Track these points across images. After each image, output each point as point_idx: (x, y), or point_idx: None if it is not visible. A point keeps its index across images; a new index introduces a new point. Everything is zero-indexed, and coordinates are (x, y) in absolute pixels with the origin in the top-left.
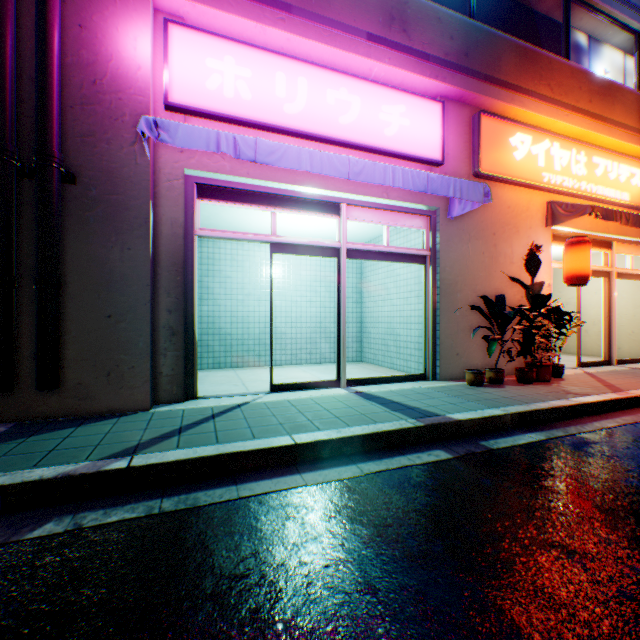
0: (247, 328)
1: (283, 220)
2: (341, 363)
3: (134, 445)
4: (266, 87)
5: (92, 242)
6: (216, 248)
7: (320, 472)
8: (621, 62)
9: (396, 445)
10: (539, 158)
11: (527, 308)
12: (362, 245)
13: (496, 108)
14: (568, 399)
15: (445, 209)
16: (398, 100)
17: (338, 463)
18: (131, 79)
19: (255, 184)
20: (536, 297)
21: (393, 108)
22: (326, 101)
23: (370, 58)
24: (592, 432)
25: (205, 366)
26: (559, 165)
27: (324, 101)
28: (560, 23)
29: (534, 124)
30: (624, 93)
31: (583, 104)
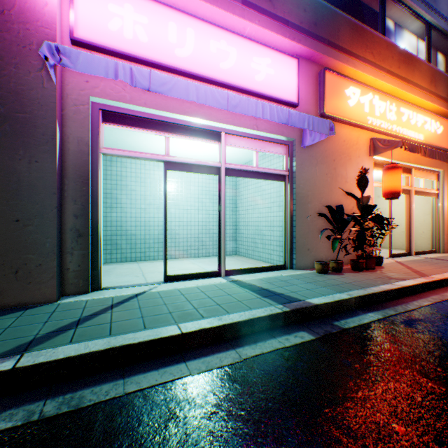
0: (148, 230)
1: (176, 146)
2: (221, 258)
3: (28, 341)
4: (160, 33)
5: (0, 154)
6: (123, 167)
7: (203, 359)
8: (417, 43)
9: (268, 328)
10: (365, 106)
11: (359, 215)
12: (238, 165)
13: (336, 67)
14: (392, 283)
15: (300, 140)
16: (265, 54)
17: (219, 349)
18: (38, 13)
19: (152, 113)
20: (365, 207)
21: (262, 60)
22: (209, 49)
23: (244, 18)
24: (415, 310)
25: (114, 260)
26: (378, 112)
27: (208, 49)
28: (378, 11)
29: (361, 81)
30: (420, 64)
31: (394, 69)
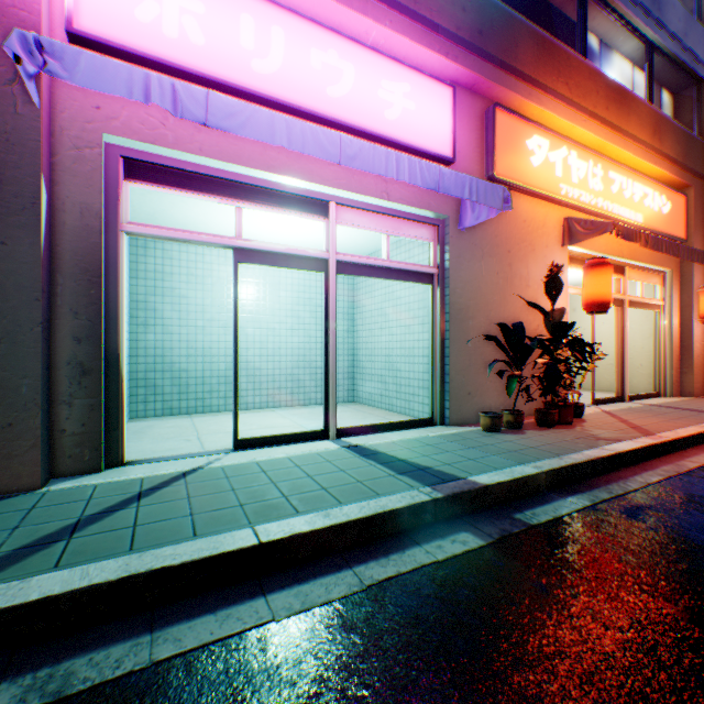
0: (209, 363)
1: (255, 224)
2: (330, 408)
3: None
4: (226, 31)
5: None
6: (167, 258)
7: (297, 589)
8: (632, 74)
9: (407, 528)
10: (557, 167)
11: (548, 338)
12: (356, 257)
13: (512, 103)
14: (602, 447)
15: (456, 218)
16: (401, 76)
17: (325, 568)
18: None
19: (212, 166)
20: (558, 325)
21: (395, 85)
22: (310, 63)
23: (367, 16)
24: (639, 491)
25: (151, 413)
26: (576, 177)
27: (307, 63)
28: (574, 20)
29: (551, 128)
30: (639, 105)
31: (600, 111)
